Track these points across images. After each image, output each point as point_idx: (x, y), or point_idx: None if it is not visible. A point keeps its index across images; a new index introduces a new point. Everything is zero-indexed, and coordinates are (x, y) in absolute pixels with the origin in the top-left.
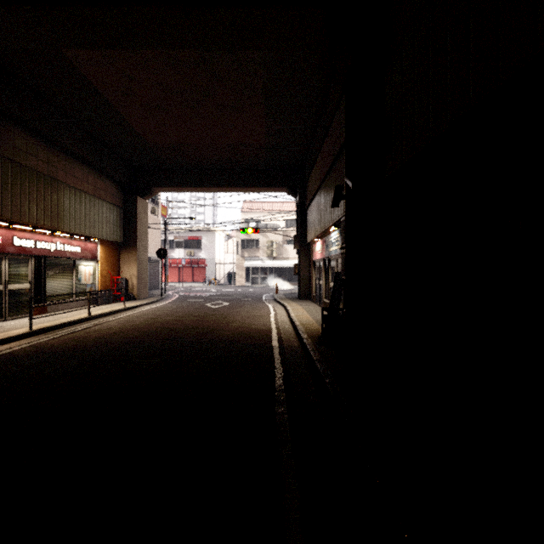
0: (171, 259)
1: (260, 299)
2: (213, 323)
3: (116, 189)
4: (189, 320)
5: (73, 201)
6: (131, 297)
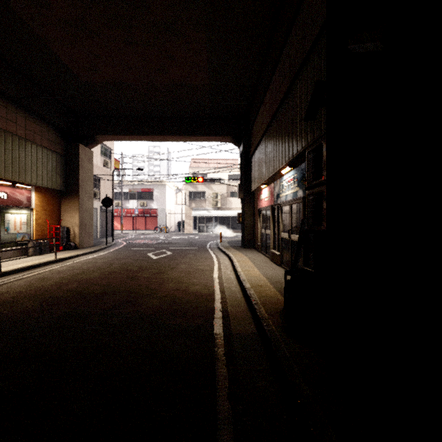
0: (125, 209)
1: (204, 247)
2: (144, 282)
3: (56, 135)
4: (117, 278)
5: None
6: (71, 246)
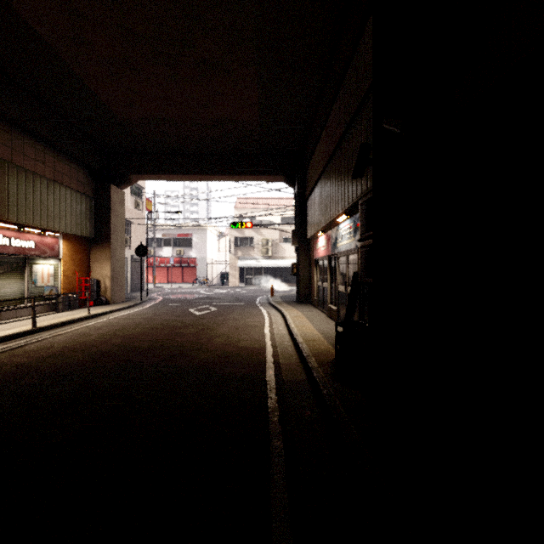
0: (159, 258)
1: (253, 303)
2: (191, 338)
3: (85, 176)
4: (162, 334)
5: (23, 184)
6: (102, 301)
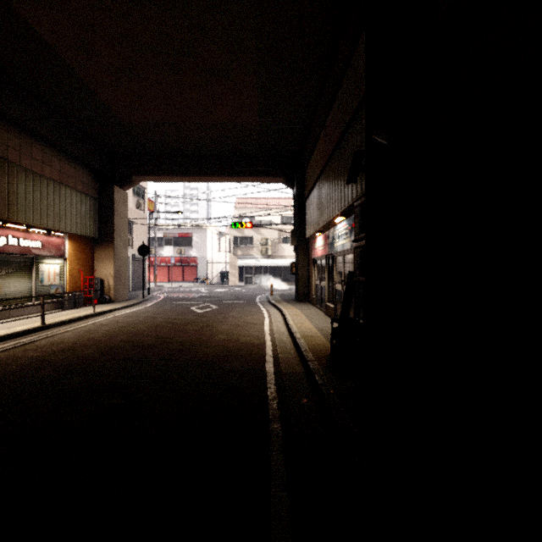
0: (160, 257)
1: (253, 301)
2: (194, 334)
3: (89, 177)
4: (165, 330)
5: (31, 187)
6: (106, 299)
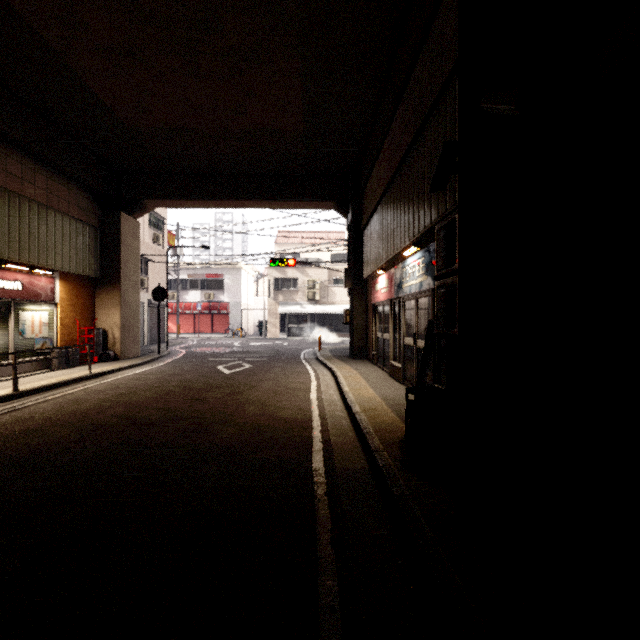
0: (183, 304)
1: (297, 358)
2: (215, 405)
3: (88, 201)
4: (178, 399)
5: (6, 210)
6: (110, 356)
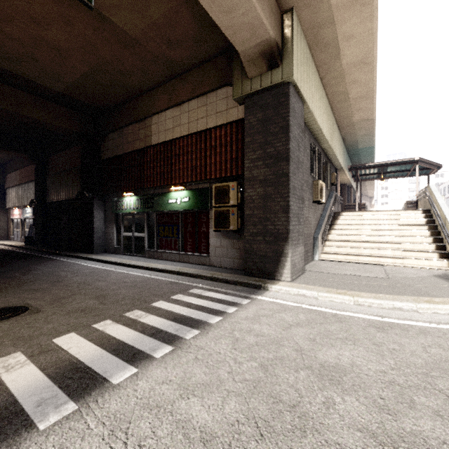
0: None
1: None
2: None
3: None
4: None
5: None
6: None
